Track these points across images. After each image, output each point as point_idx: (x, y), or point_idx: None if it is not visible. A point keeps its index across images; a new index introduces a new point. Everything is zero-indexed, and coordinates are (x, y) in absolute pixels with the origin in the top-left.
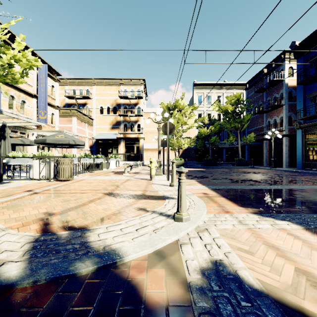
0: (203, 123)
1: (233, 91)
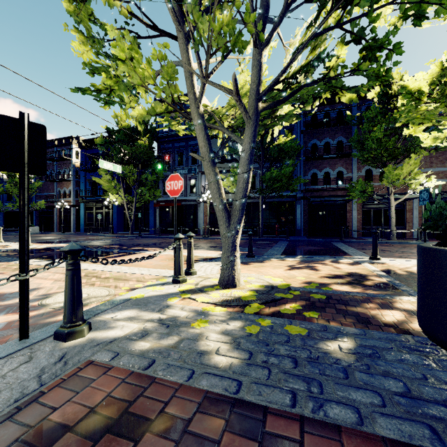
0: None
1: None
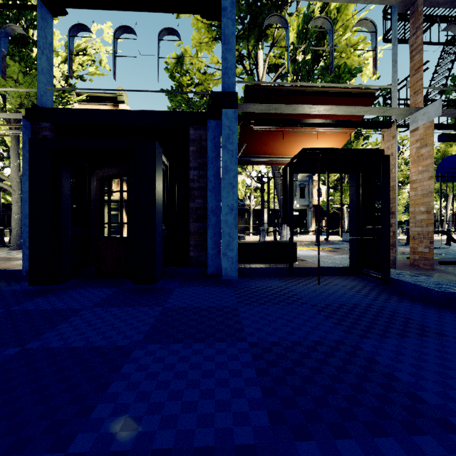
0: None
1: None
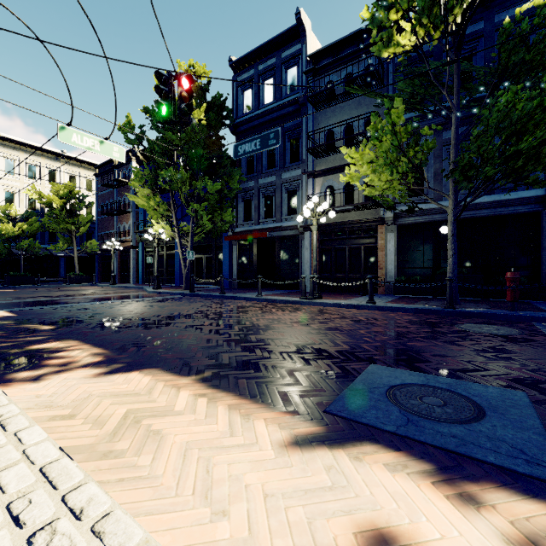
0: (7, 214)
1: (79, 171)
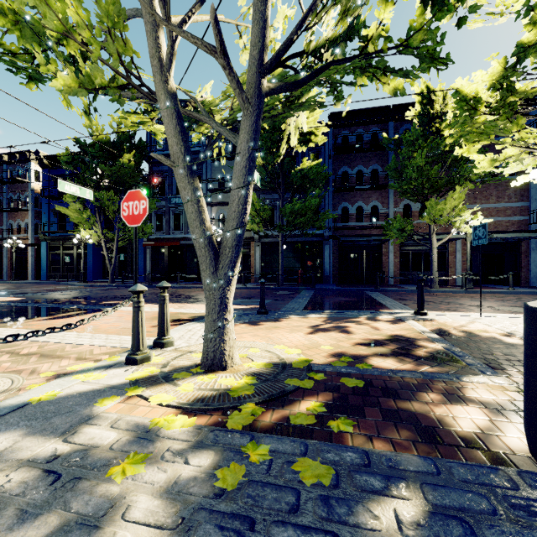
0: None
1: None
